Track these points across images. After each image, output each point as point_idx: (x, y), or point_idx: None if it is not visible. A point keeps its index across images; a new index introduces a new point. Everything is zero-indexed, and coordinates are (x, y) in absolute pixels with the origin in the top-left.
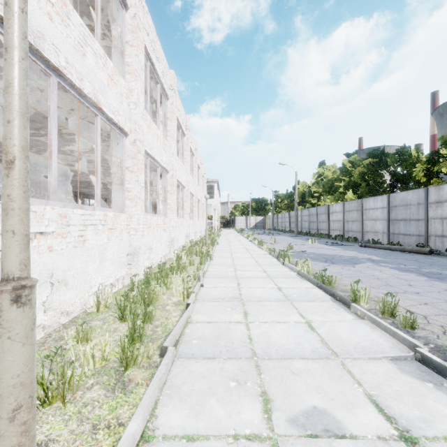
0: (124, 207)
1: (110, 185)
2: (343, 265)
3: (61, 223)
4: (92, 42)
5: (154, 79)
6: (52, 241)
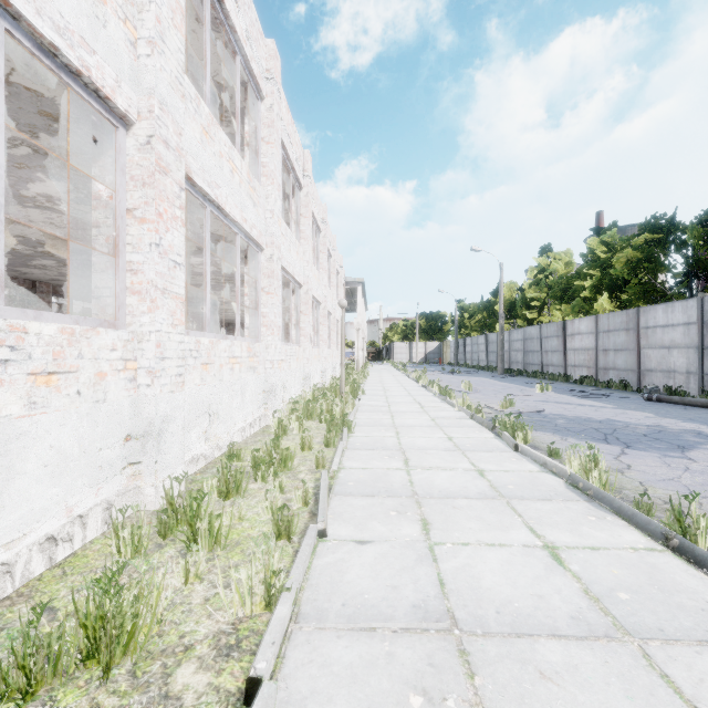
0: (121, 314)
1: None
2: (659, 454)
3: None
4: None
5: (228, 46)
6: None
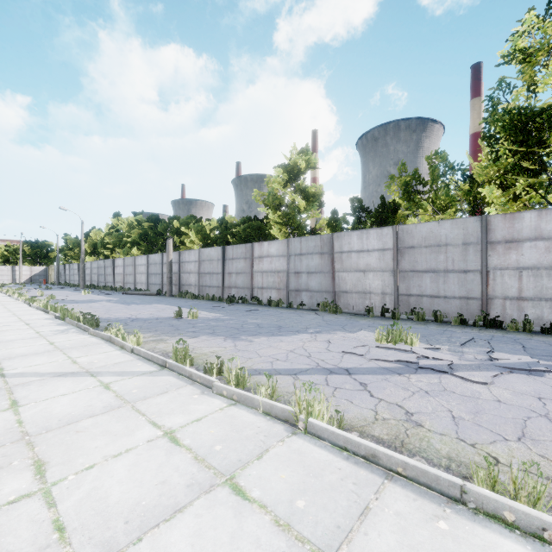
0: None
1: None
2: (82, 304)
3: None
4: None
5: None
6: None
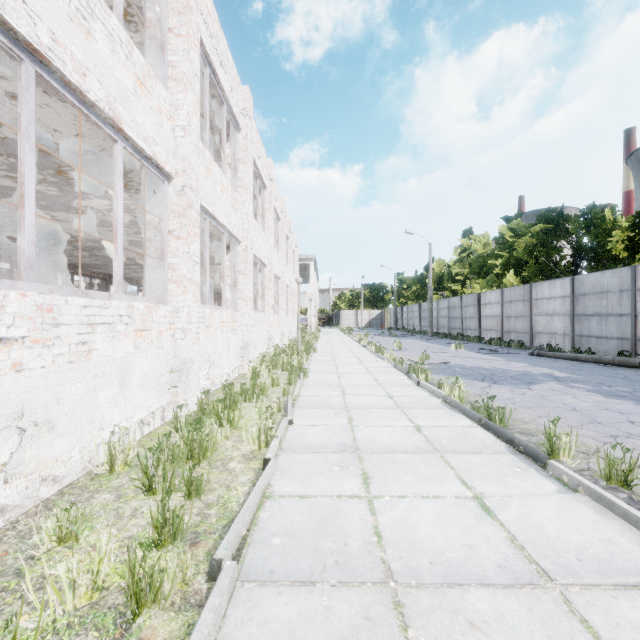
0: (166, 295)
1: None
2: (512, 386)
3: (40, 321)
4: (105, 16)
5: (218, 98)
6: (21, 353)
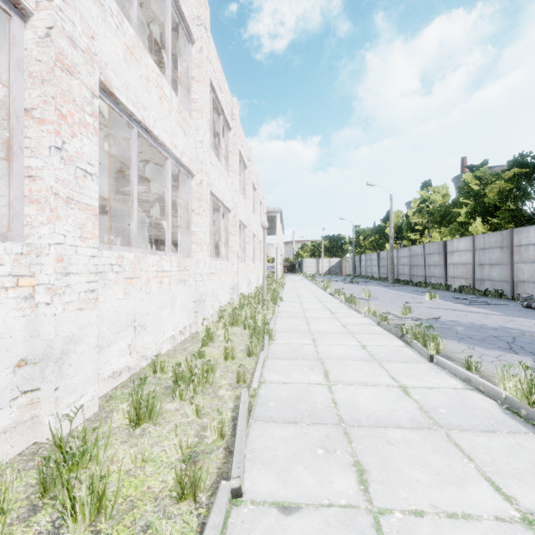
0: (16, 224)
1: (120, 211)
2: None
3: None
4: None
5: None
6: None
